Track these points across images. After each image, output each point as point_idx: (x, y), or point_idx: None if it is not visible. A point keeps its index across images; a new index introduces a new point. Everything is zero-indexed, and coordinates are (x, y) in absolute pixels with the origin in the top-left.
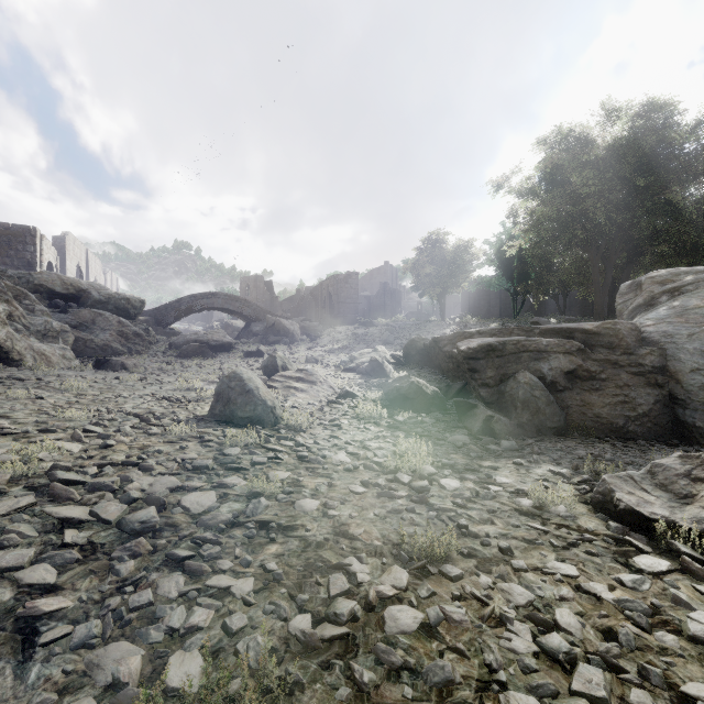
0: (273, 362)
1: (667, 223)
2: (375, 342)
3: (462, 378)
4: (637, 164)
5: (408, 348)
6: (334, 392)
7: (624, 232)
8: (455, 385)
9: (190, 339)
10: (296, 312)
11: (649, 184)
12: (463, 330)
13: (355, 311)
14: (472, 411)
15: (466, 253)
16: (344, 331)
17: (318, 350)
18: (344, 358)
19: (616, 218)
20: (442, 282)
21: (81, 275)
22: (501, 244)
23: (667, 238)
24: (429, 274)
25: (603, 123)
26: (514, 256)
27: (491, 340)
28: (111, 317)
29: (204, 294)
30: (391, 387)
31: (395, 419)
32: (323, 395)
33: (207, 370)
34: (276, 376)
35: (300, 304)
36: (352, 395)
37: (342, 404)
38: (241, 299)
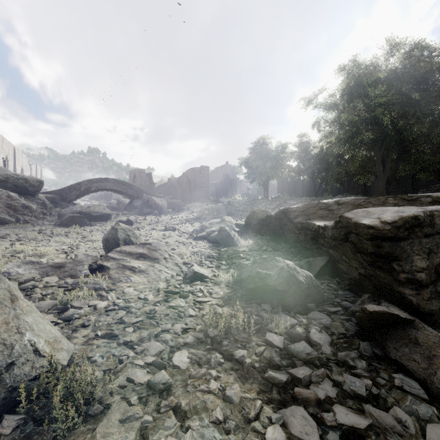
0: (114, 235)
1: (429, 129)
2: (221, 214)
3: (317, 251)
4: (413, 83)
5: (250, 218)
6: (180, 270)
7: (398, 135)
8: (317, 261)
9: (75, 211)
10: (167, 193)
11: (421, 98)
12: (285, 205)
13: (207, 193)
14: (402, 331)
15: (284, 152)
16: (199, 206)
17: (178, 219)
18: (196, 227)
19: (398, 123)
20: (267, 172)
21: (5, 164)
22: (306, 147)
23: (428, 140)
24: (258, 166)
25: (387, 54)
26: (314, 156)
27: (411, 209)
28: (1, 192)
29: (98, 179)
30: (250, 272)
31: (269, 341)
32: (166, 277)
33: (69, 238)
34: (114, 252)
35: (170, 188)
36: (201, 277)
37: (186, 296)
38: (126, 183)
